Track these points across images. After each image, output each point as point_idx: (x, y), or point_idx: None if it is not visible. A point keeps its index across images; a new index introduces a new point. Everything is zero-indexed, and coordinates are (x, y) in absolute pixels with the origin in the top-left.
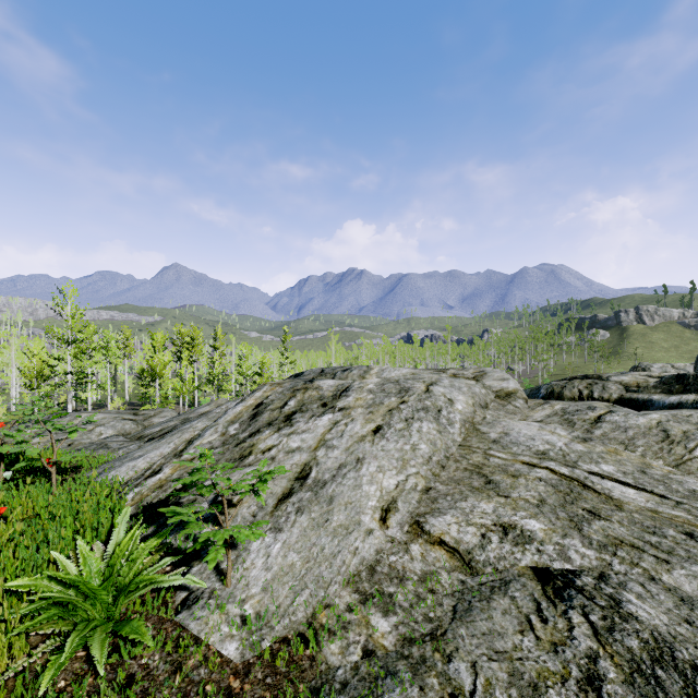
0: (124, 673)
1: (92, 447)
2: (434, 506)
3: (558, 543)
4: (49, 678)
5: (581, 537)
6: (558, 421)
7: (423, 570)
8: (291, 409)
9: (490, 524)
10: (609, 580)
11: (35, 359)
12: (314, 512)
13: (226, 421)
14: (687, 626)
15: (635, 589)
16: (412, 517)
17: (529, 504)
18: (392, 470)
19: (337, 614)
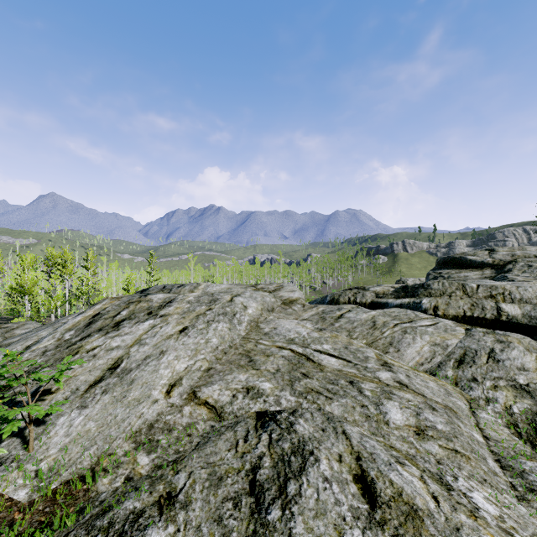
0: None
1: None
2: (209, 380)
3: (277, 395)
4: None
5: (291, 390)
6: (317, 318)
7: (188, 423)
8: (122, 317)
9: (240, 387)
10: (296, 413)
11: None
12: (116, 391)
13: (64, 329)
14: (321, 432)
15: (306, 416)
16: (192, 388)
17: (269, 373)
18: (185, 358)
19: (115, 459)
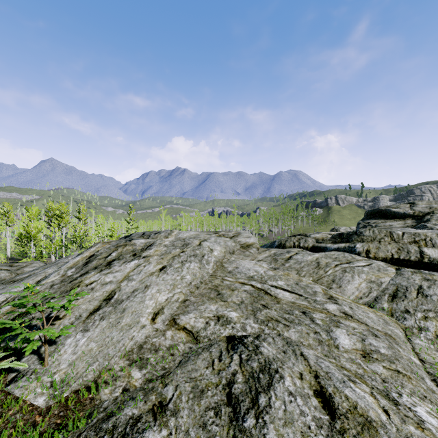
0: None
1: None
2: (186, 309)
3: (243, 322)
4: None
5: (254, 318)
6: (270, 259)
7: (170, 344)
8: (112, 258)
9: (212, 316)
10: (259, 338)
11: None
12: (112, 318)
13: (67, 267)
14: (283, 354)
15: (269, 340)
16: (172, 316)
17: (235, 304)
18: (165, 291)
19: (113, 373)
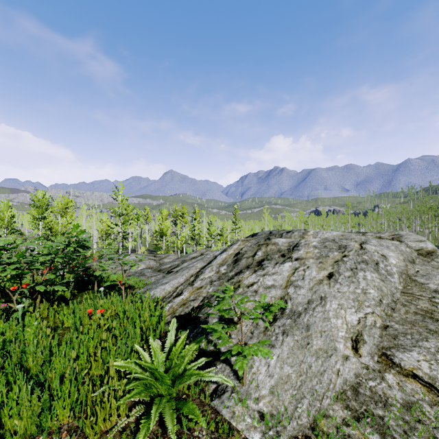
0: None
1: (136, 274)
2: (396, 342)
3: None
4: (142, 438)
5: None
6: None
7: (404, 399)
8: (260, 257)
9: None
10: None
11: (104, 224)
12: (296, 335)
13: (217, 263)
14: None
15: None
16: (379, 349)
17: None
18: (351, 308)
19: (335, 425)
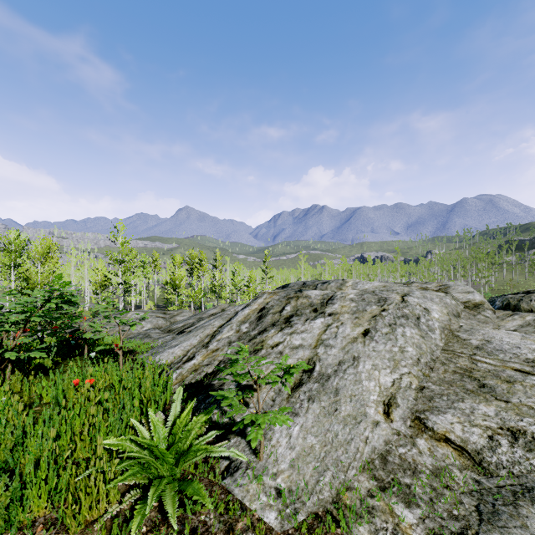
0: (189, 526)
1: (139, 336)
2: (431, 404)
3: None
4: (137, 525)
5: None
6: (534, 331)
7: (434, 465)
8: (288, 313)
9: (495, 427)
10: None
11: (99, 274)
12: (323, 401)
13: (238, 321)
14: None
15: None
16: (412, 413)
17: (534, 411)
18: (385, 369)
19: (359, 498)
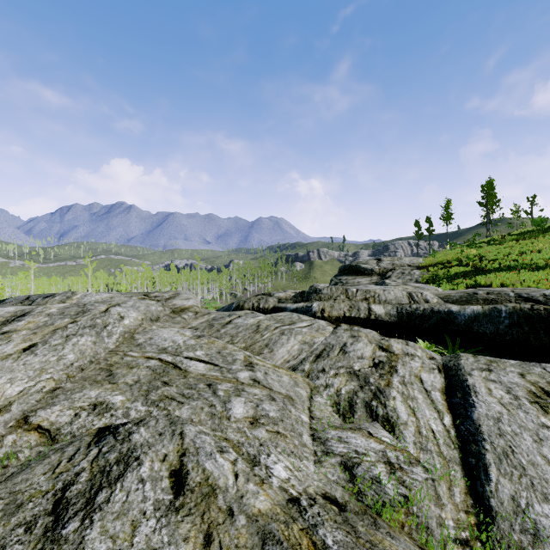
0: None
1: None
2: (51, 401)
3: (127, 407)
4: None
5: (144, 399)
6: (205, 326)
7: (7, 453)
8: None
9: (87, 405)
10: (141, 423)
11: None
12: None
13: None
14: (157, 437)
15: (150, 424)
16: (24, 414)
17: (126, 385)
18: (24, 379)
19: None
